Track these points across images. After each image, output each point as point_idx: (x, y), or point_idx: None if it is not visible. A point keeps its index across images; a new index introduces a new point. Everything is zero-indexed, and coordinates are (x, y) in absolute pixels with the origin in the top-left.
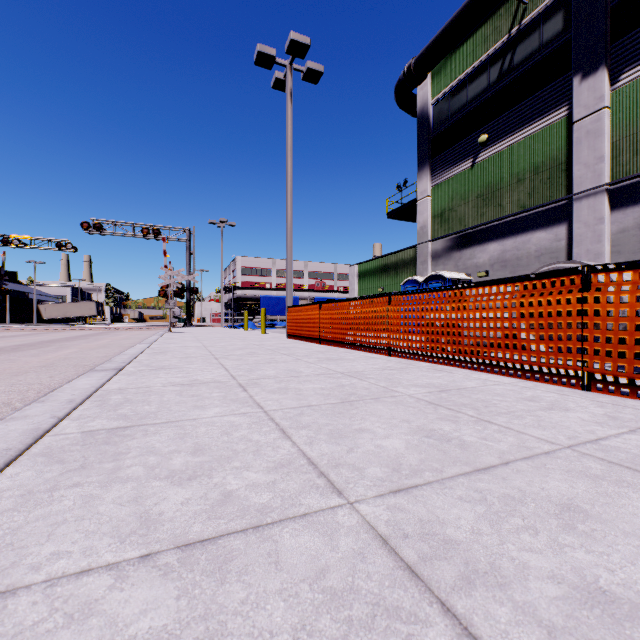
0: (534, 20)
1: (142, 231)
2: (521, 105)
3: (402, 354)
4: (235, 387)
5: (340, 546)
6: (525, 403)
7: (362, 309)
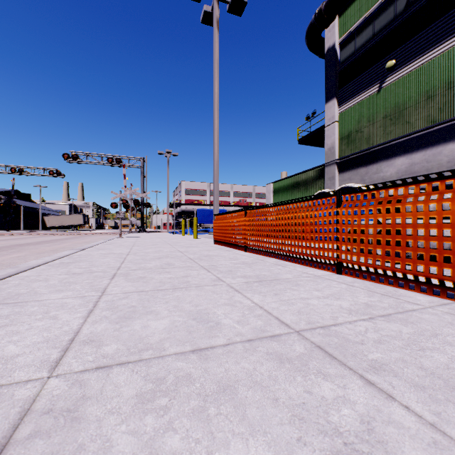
0: None
1: (108, 160)
2: (431, 27)
3: (362, 273)
4: None
5: None
6: None
7: (296, 214)
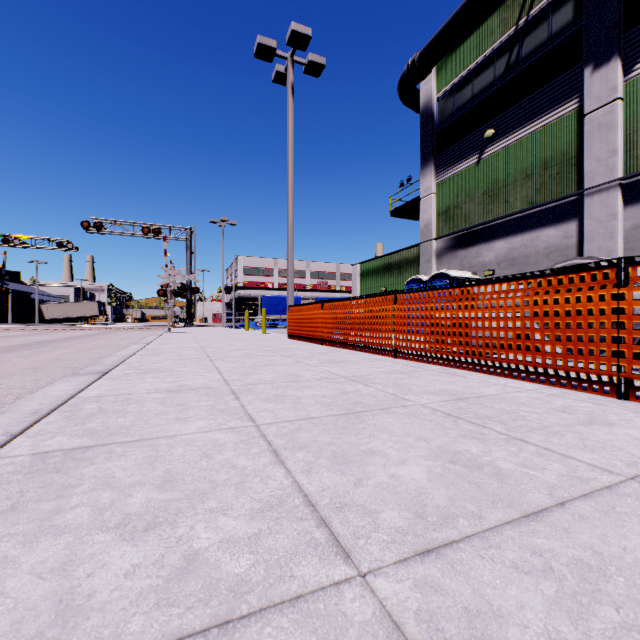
0: (543, 10)
1: (142, 230)
2: (529, 98)
3: (409, 356)
4: (226, 394)
5: None
6: (558, 415)
7: (366, 308)
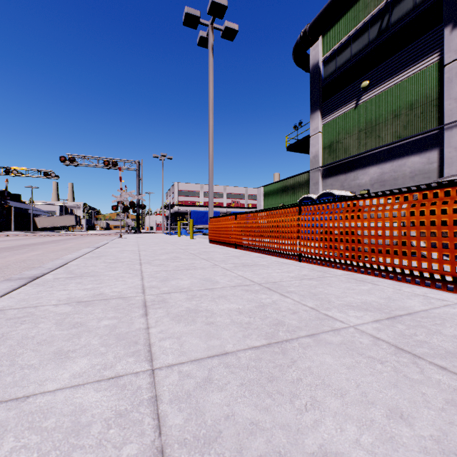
0: None
1: (104, 163)
2: (397, 55)
3: (313, 260)
4: (136, 307)
5: None
6: None
7: (273, 219)
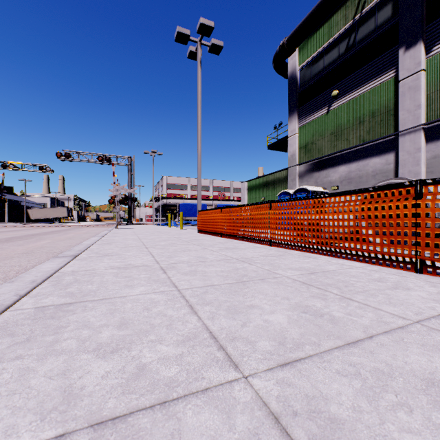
0: (371, 9)
1: (98, 158)
2: (362, 69)
3: (279, 244)
4: (158, 270)
5: (237, 425)
6: (375, 283)
7: (251, 212)
